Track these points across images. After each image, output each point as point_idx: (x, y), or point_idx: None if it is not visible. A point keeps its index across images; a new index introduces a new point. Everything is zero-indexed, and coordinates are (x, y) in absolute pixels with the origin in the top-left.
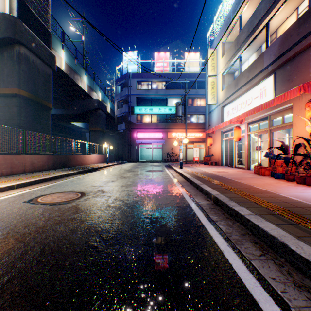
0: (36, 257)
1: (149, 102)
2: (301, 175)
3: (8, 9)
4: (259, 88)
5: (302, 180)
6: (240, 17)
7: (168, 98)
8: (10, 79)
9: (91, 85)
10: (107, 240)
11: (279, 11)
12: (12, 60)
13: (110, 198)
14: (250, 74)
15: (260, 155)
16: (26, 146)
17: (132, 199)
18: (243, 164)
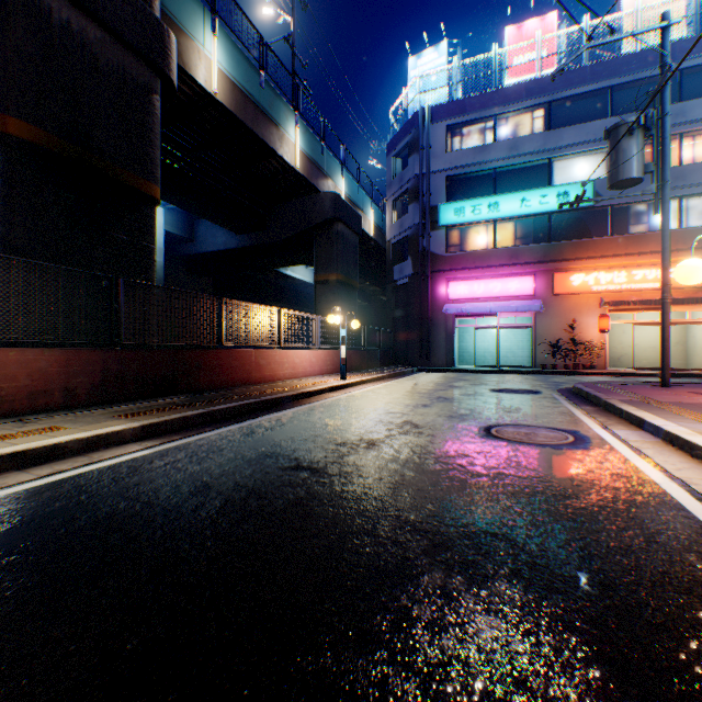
0: None
1: (488, 186)
2: None
3: None
4: None
5: None
6: None
7: (556, 159)
8: None
9: (312, 153)
10: None
11: None
12: None
13: None
14: None
15: None
16: None
17: None
18: None
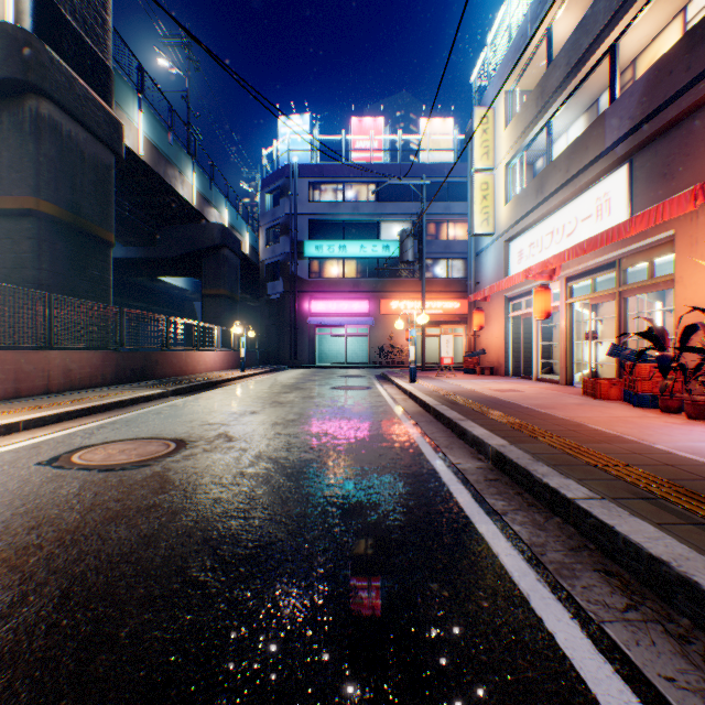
0: (46, 614)
1: (339, 231)
2: (696, 398)
3: (12, 13)
4: (593, 196)
5: (702, 410)
6: (549, 32)
7: (383, 221)
8: (17, 176)
9: (205, 191)
10: (232, 564)
11: (641, 17)
12: (21, 132)
13: (244, 453)
14: (573, 164)
15: (595, 352)
16: (53, 331)
17: (299, 458)
18: (555, 374)
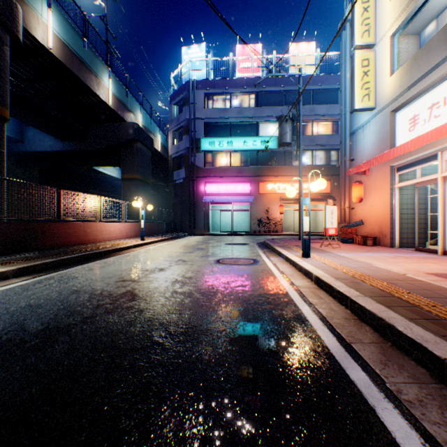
0: None
1: (227, 131)
2: None
3: None
4: None
5: None
6: None
7: (261, 122)
8: None
9: (121, 96)
10: None
11: None
12: None
13: None
14: None
15: None
16: None
17: None
18: None
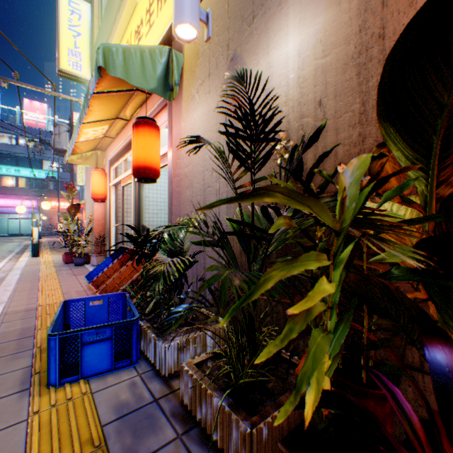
0: None
1: (16, 161)
2: None
3: None
4: None
5: None
6: None
7: (47, 160)
8: None
9: None
10: None
11: None
12: None
13: None
14: None
15: None
16: None
17: None
18: None
